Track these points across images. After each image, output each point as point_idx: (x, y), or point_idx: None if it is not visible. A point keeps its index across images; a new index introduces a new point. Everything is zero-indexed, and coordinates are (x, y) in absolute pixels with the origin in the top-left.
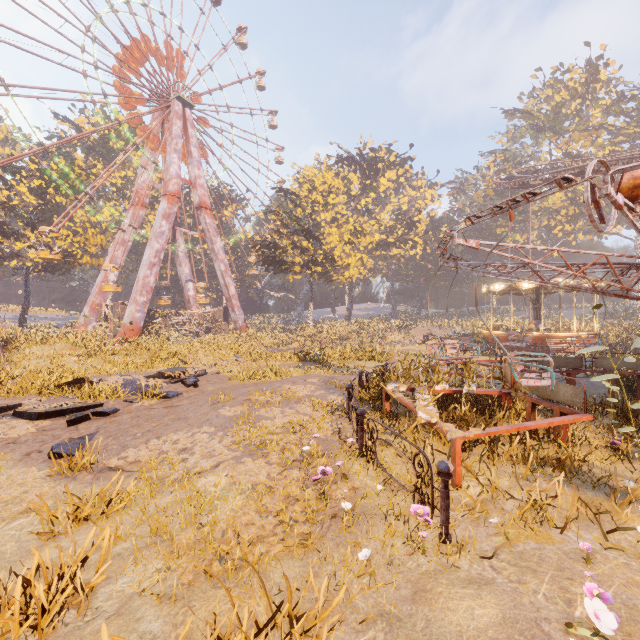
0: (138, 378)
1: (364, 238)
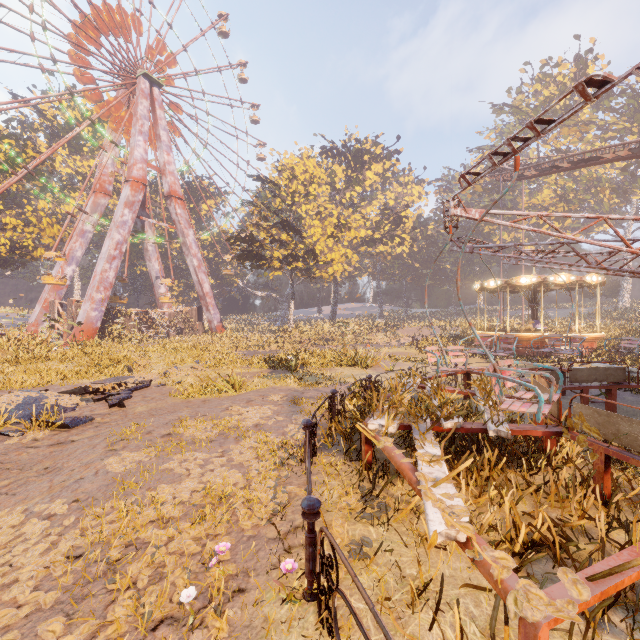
0: (47, 395)
1: (349, 232)
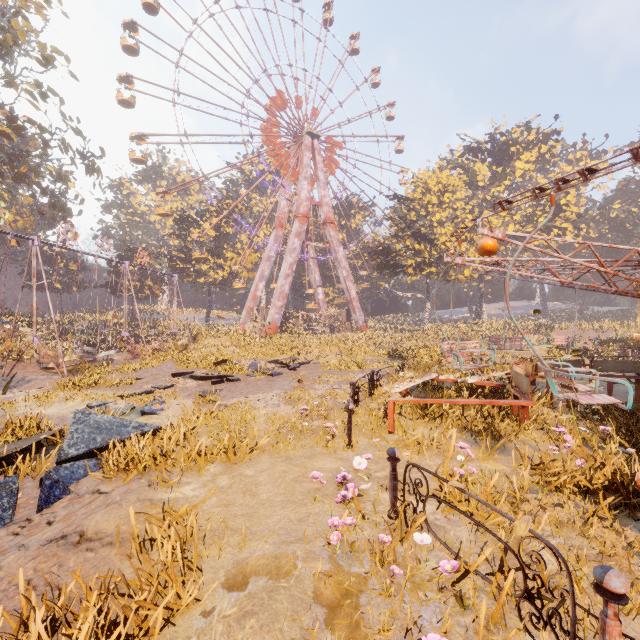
0: (260, 362)
1: None
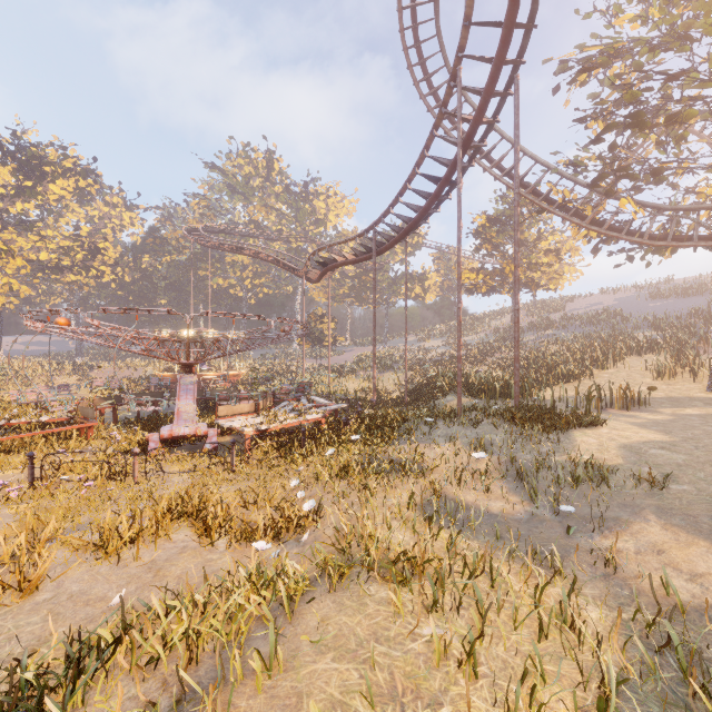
0: None
1: (13, 259)
